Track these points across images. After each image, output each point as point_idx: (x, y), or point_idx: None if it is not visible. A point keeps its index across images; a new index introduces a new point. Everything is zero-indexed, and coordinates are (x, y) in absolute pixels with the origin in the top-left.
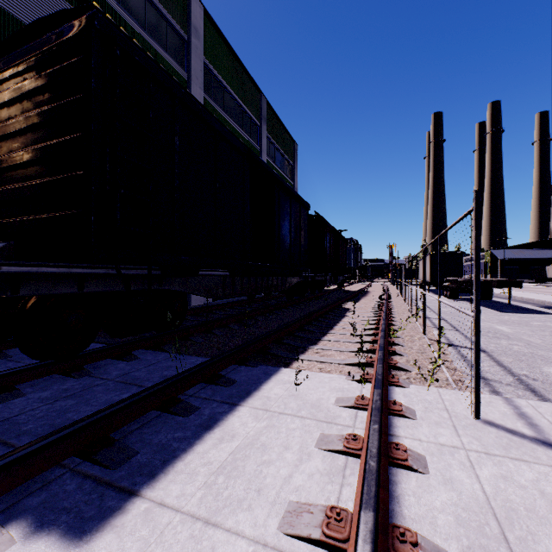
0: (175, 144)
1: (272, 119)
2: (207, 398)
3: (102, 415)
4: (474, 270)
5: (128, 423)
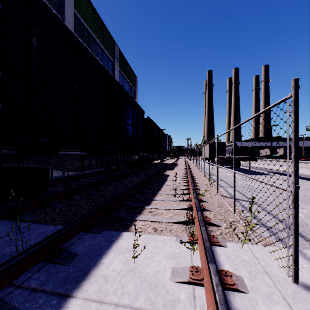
0: (33, 44)
1: (121, 59)
2: (36, 289)
3: None
4: (294, 150)
5: None
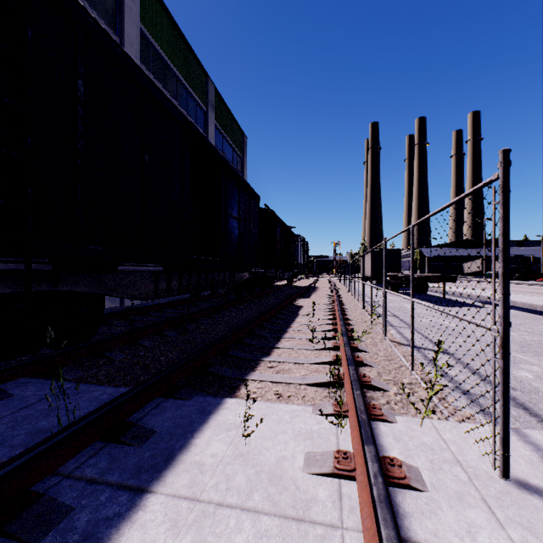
0: (78, 90)
1: (220, 107)
2: (94, 480)
3: None
4: (502, 265)
5: None
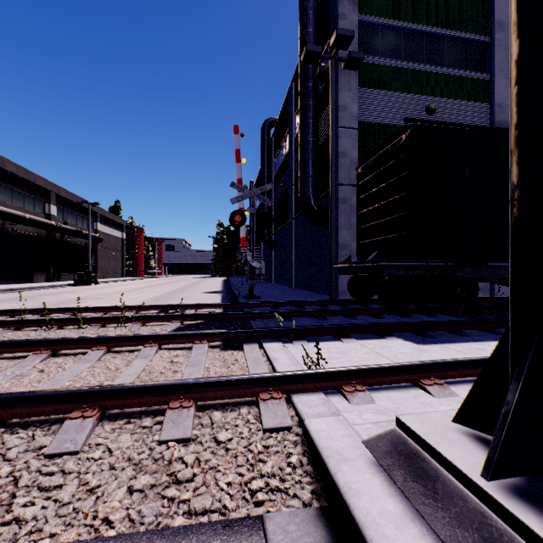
0: (465, 174)
1: None
2: (479, 335)
3: (422, 323)
4: None
5: (433, 331)
